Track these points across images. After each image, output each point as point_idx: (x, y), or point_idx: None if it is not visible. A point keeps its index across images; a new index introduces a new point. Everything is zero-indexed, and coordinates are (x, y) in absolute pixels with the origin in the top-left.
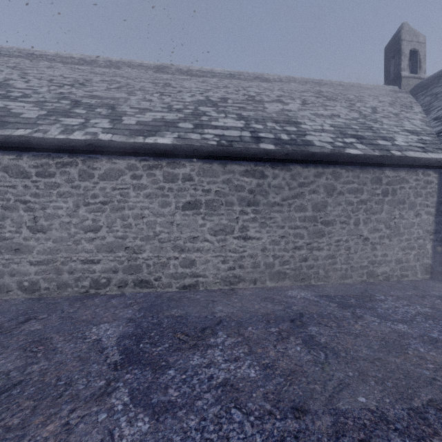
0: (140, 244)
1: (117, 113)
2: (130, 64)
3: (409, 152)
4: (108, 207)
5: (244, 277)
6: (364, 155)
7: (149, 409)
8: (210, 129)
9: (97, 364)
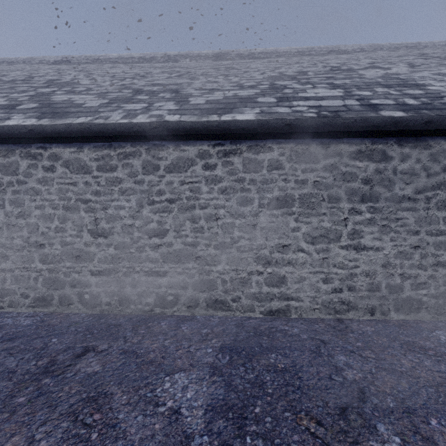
0: (214, 254)
1: (182, 95)
2: (188, 56)
3: None
4: (176, 206)
5: (356, 303)
6: None
7: None
8: (299, 101)
9: None
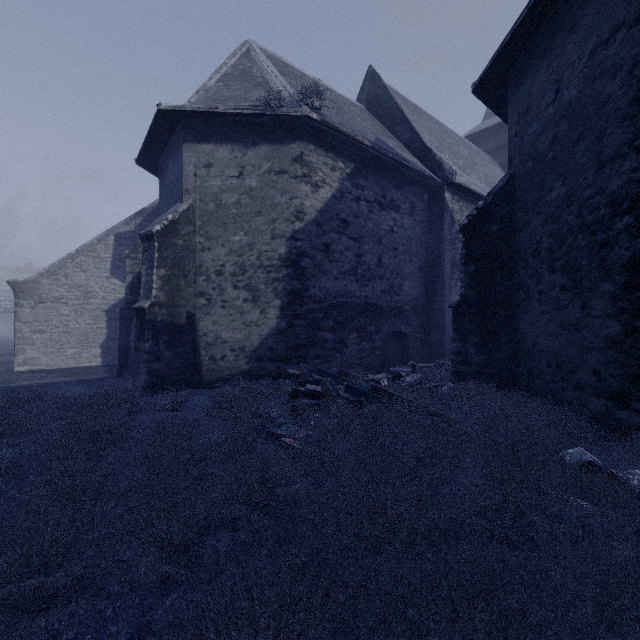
0: None
1: None
2: None
3: None
4: None
5: None
6: None
7: None
8: None
9: None
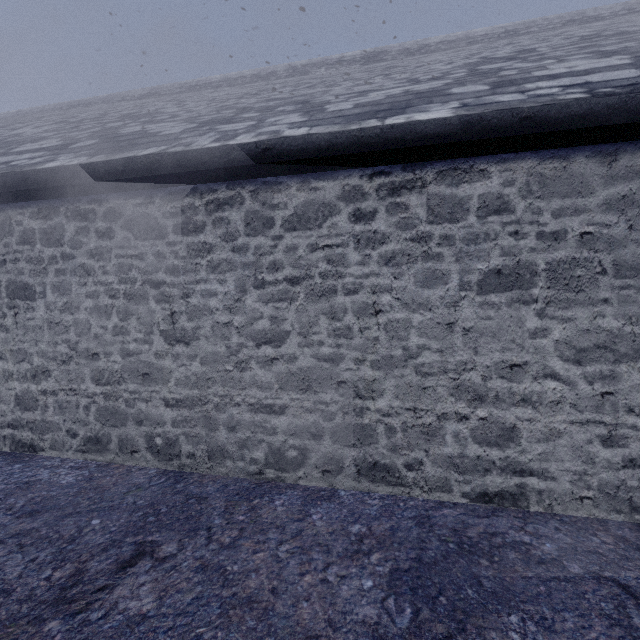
0: (371, 377)
1: (314, 104)
2: (323, 64)
3: None
4: (302, 290)
5: None
6: None
7: None
8: (538, 81)
9: None
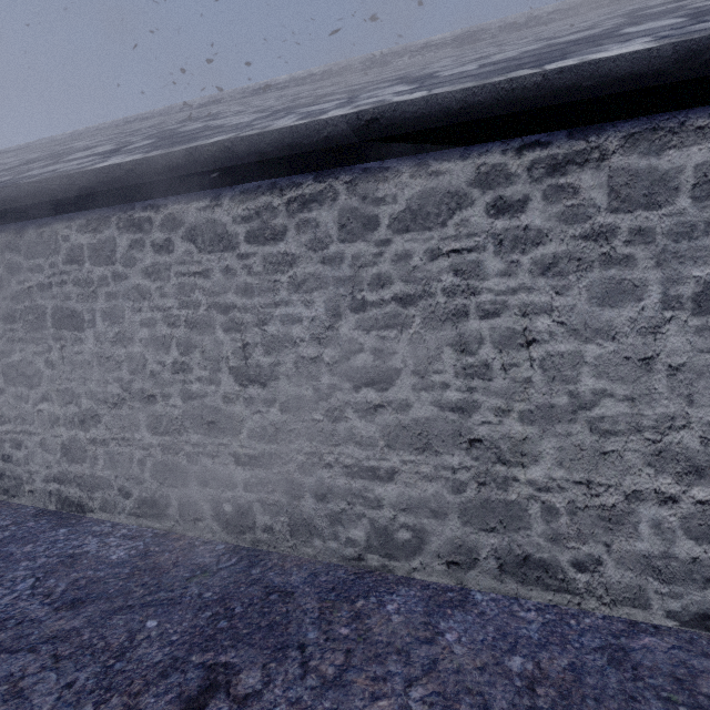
0: (519, 434)
1: (417, 76)
2: (405, 52)
3: None
4: (417, 312)
5: None
6: None
7: None
8: None
9: None
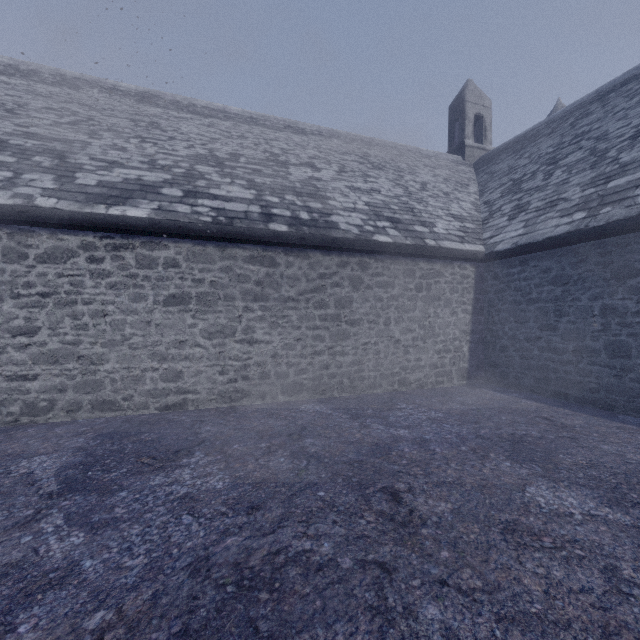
0: (101, 352)
1: (68, 166)
2: (96, 84)
3: (445, 242)
4: (51, 301)
5: (250, 391)
6: (393, 243)
7: (87, 526)
8: (206, 199)
9: (24, 497)
